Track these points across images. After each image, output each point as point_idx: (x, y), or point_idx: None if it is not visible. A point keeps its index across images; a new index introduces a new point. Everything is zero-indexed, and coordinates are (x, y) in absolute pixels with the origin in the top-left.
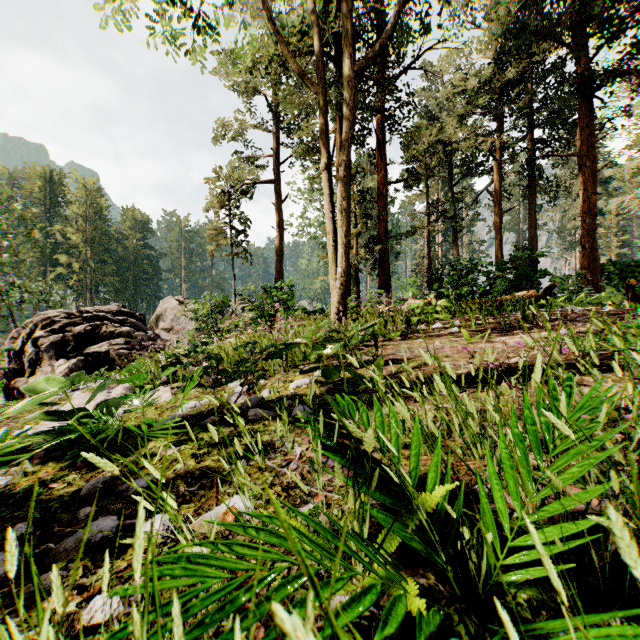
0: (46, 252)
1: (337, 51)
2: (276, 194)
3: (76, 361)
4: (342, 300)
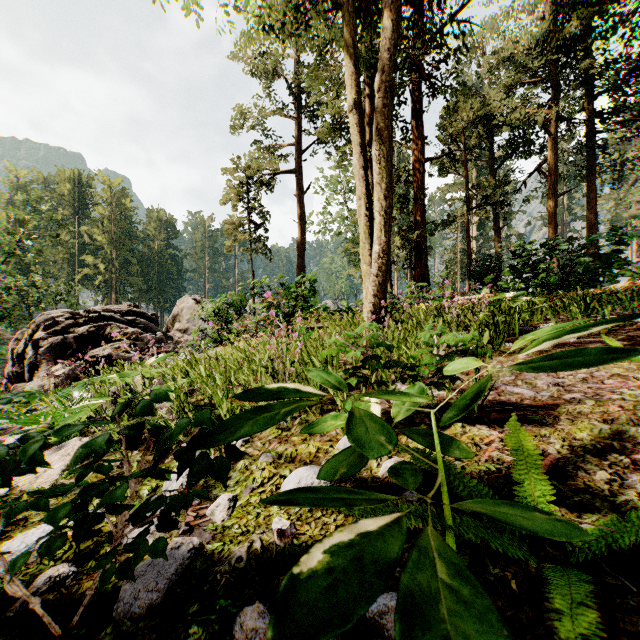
0: (75, 253)
1: (365, 5)
2: (297, 185)
3: (74, 366)
4: (380, 292)
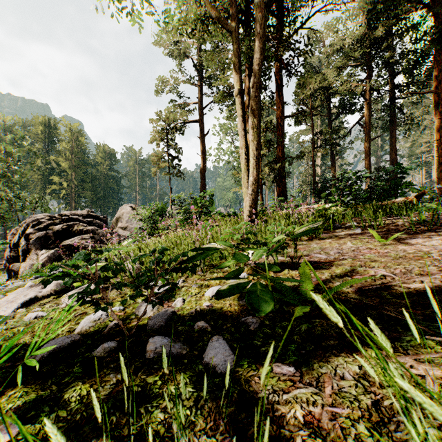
0: (45, 175)
1: (246, 17)
2: (201, 130)
3: (54, 251)
4: (253, 204)
